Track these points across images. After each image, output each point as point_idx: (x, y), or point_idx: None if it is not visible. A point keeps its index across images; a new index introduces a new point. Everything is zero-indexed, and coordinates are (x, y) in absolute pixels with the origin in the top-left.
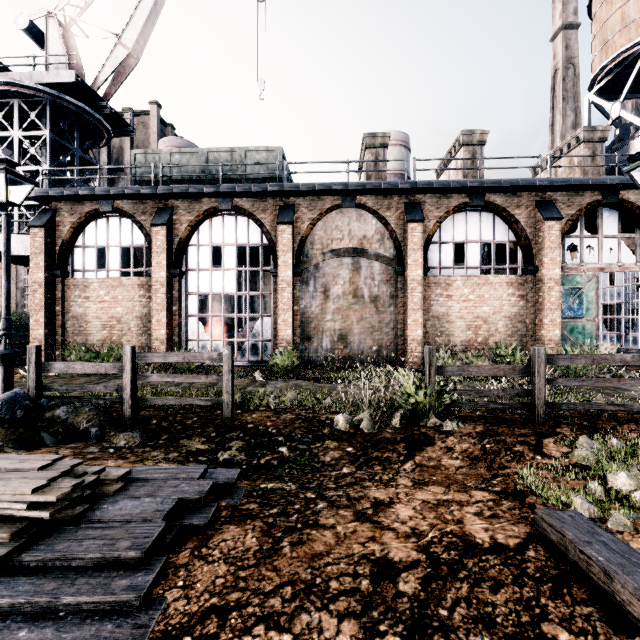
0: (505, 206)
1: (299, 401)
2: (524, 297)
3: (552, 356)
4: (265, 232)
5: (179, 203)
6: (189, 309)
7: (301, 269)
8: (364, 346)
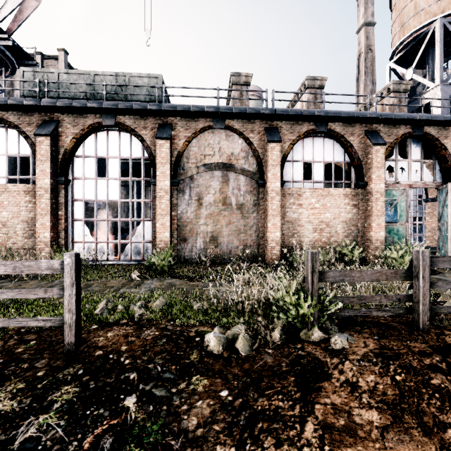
0: (343, 133)
1: (169, 306)
2: (356, 206)
3: (432, 258)
4: (146, 146)
5: (64, 117)
6: (75, 214)
7: (178, 180)
8: (232, 246)
